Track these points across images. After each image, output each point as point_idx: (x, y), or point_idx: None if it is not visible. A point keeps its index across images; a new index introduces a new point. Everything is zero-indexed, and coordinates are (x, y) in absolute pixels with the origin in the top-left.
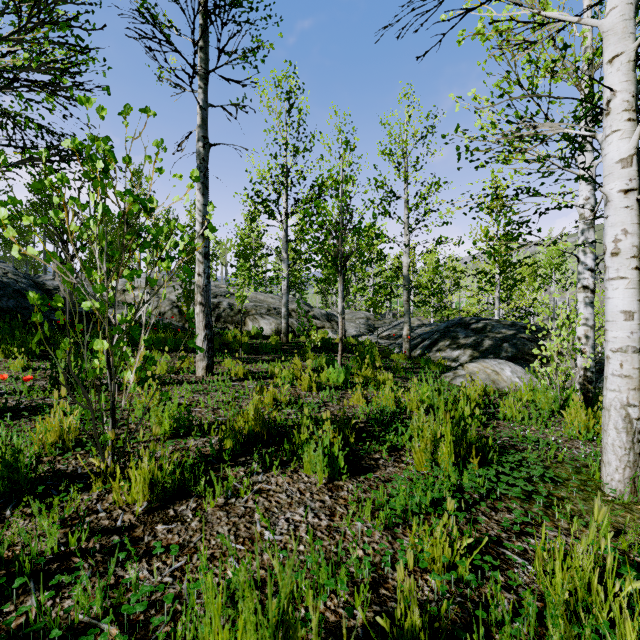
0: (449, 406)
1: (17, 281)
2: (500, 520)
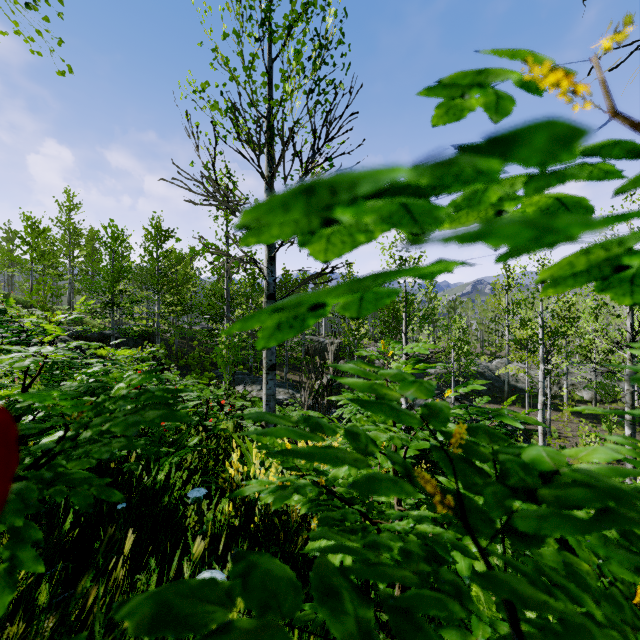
0: None
1: (491, 374)
2: None
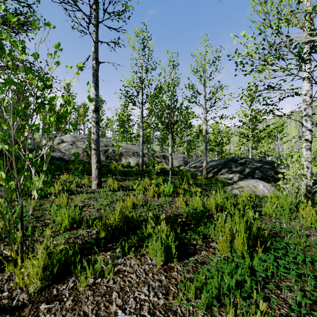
0: (241, 212)
1: None
2: (285, 298)
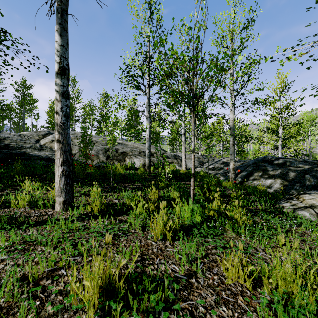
0: None
1: None
2: None
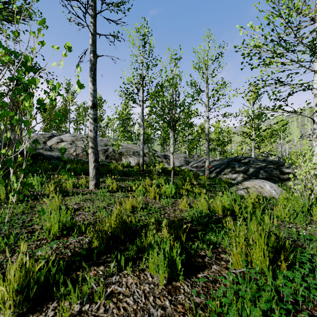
0: (258, 219)
1: None
2: None
